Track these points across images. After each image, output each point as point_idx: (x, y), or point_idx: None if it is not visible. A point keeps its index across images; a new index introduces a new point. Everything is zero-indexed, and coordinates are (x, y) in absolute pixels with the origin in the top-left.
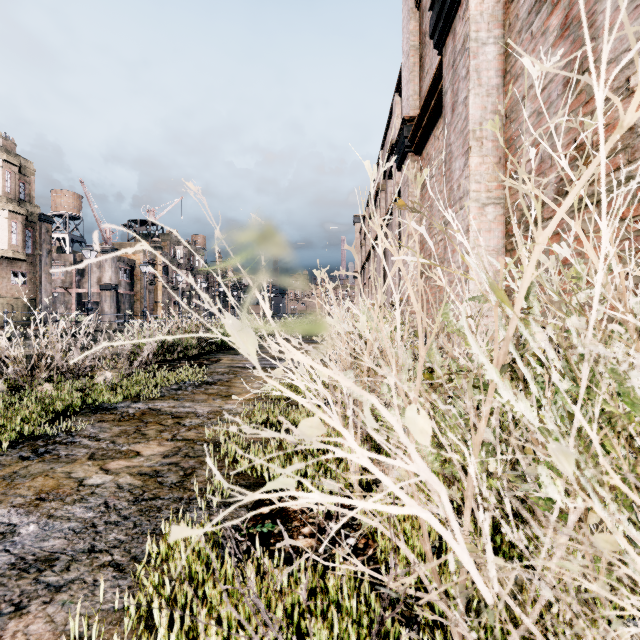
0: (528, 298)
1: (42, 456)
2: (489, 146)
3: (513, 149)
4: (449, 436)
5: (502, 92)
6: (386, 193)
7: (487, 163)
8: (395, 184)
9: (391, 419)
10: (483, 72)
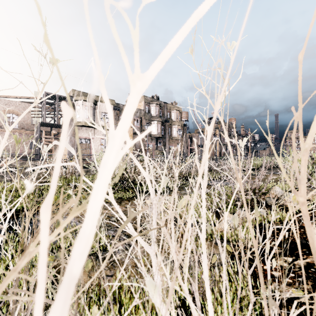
0: None
1: None
2: None
3: None
4: None
5: None
6: None
7: None
8: None
9: None
10: None
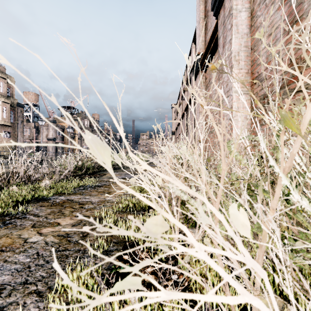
0: (279, 136)
1: (7, 225)
2: (243, 64)
3: (255, 65)
4: None
5: (249, 36)
6: (187, 92)
7: (241, 73)
8: (192, 87)
9: (219, 216)
10: (239, 26)
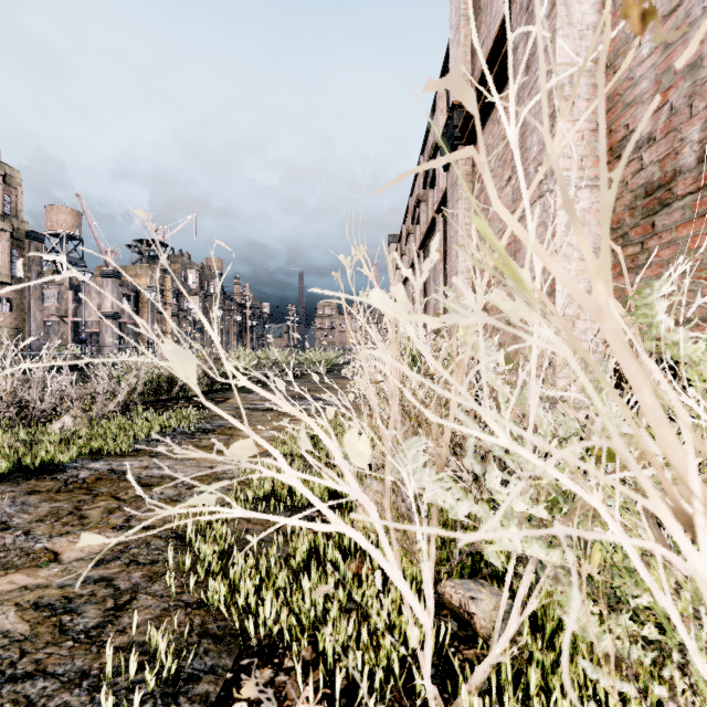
0: None
1: None
2: (583, 107)
3: (619, 108)
4: (704, 629)
5: (601, 33)
6: (427, 205)
7: (580, 131)
8: (439, 191)
9: None
10: (574, 6)
